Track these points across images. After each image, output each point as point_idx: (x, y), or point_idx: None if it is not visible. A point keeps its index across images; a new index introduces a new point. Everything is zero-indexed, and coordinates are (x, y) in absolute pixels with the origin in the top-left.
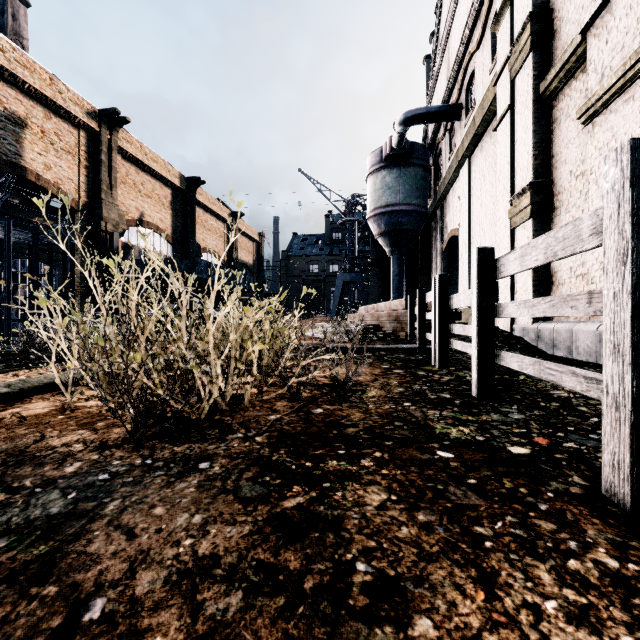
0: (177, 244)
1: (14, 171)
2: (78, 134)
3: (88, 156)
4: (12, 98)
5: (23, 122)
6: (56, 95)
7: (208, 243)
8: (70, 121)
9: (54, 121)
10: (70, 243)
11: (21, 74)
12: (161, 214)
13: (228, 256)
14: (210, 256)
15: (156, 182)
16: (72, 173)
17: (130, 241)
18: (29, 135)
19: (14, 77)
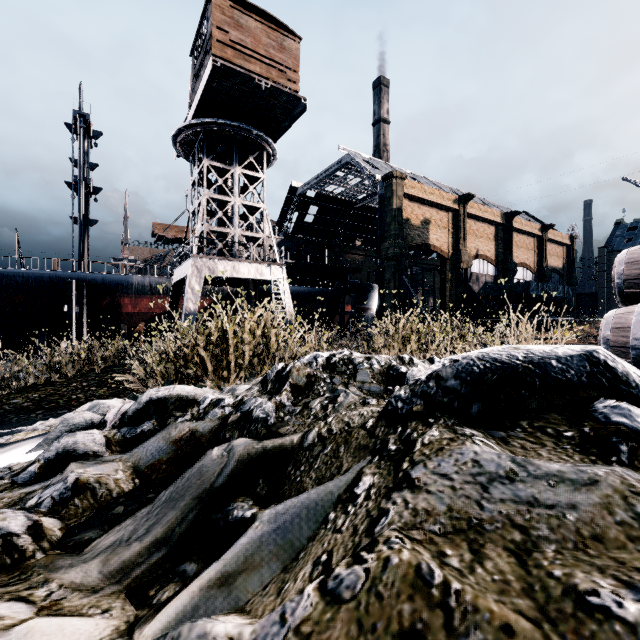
0: (498, 265)
1: (426, 248)
2: (448, 215)
3: (452, 226)
4: (426, 211)
5: (429, 221)
6: (441, 200)
7: (520, 258)
8: (445, 210)
9: (439, 214)
10: (441, 277)
11: (430, 198)
12: (488, 246)
13: (537, 265)
14: (522, 269)
15: (485, 225)
16: (446, 239)
17: (471, 270)
18: (431, 227)
19: (428, 201)
